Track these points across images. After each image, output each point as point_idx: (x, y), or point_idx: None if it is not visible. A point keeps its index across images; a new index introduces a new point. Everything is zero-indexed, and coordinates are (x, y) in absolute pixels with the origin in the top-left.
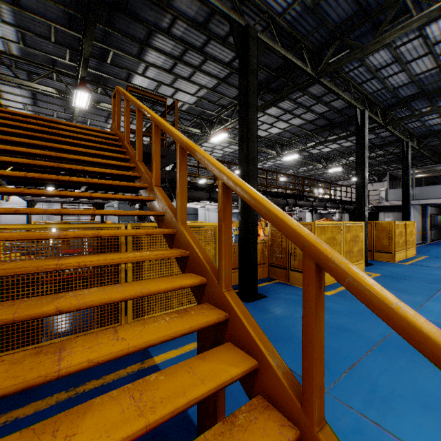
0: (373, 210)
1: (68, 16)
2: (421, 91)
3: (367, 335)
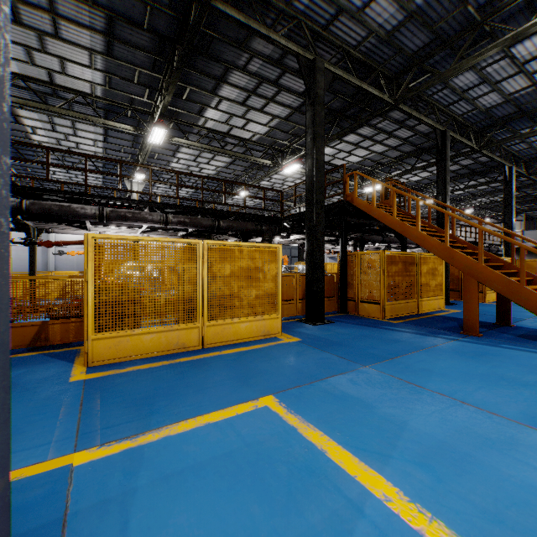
0: None
1: None
2: None
3: None
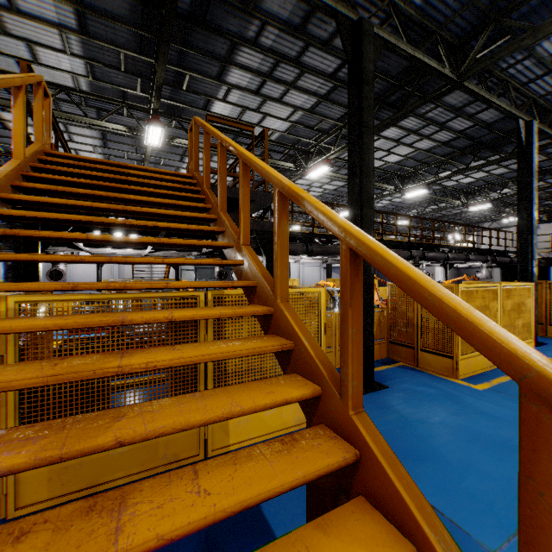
0: (540, 263)
1: (139, 39)
2: None
3: None
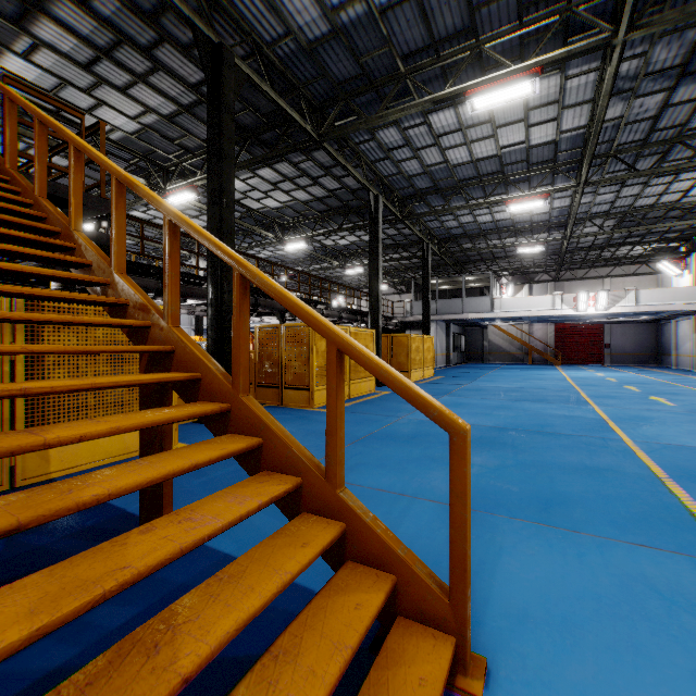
0: (398, 326)
1: None
2: (435, 186)
3: (354, 434)
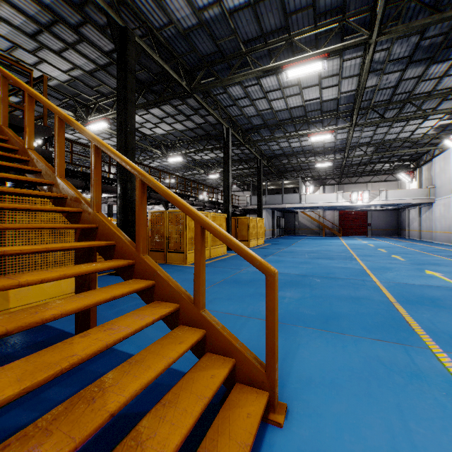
0: (242, 212)
1: None
2: (265, 123)
3: (213, 280)
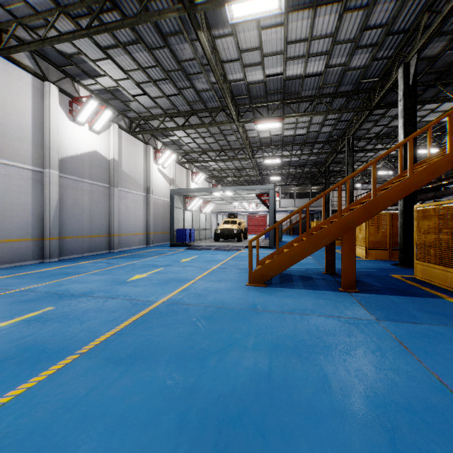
0: None
1: None
2: None
3: None
